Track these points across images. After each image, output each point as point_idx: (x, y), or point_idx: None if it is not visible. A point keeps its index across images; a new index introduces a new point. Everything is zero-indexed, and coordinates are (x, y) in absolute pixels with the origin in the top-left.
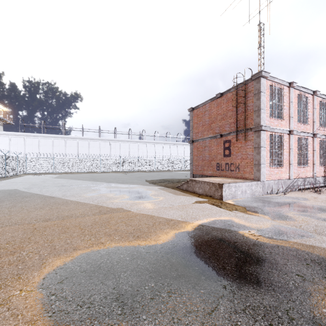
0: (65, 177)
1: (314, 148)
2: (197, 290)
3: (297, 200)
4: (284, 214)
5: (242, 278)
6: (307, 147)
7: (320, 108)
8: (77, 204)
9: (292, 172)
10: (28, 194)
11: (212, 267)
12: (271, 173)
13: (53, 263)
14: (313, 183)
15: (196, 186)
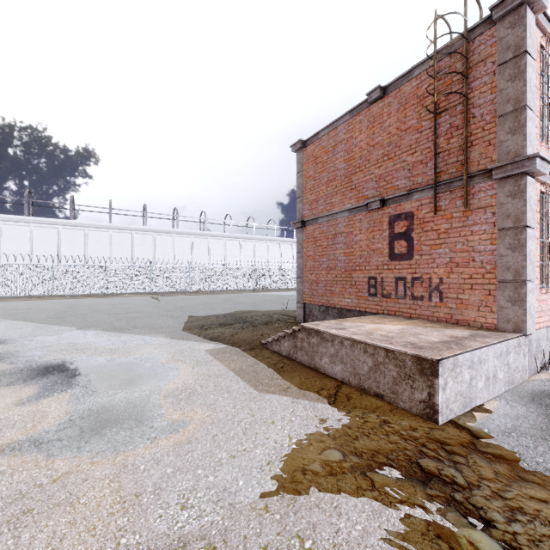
0: None
1: None
2: None
3: None
4: None
5: None
6: None
7: None
8: None
9: None
10: None
11: None
12: (541, 307)
13: None
14: None
15: (322, 350)
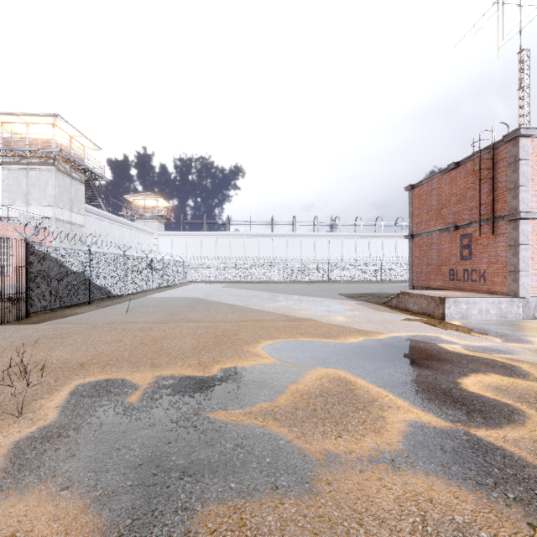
0: (235, 286)
1: None
2: (371, 363)
3: None
4: (527, 339)
5: (414, 364)
6: None
7: None
8: (263, 312)
9: None
10: (212, 302)
11: (391, 357)
12: None
13: (265, 342)
14: None
15: (409, 301)
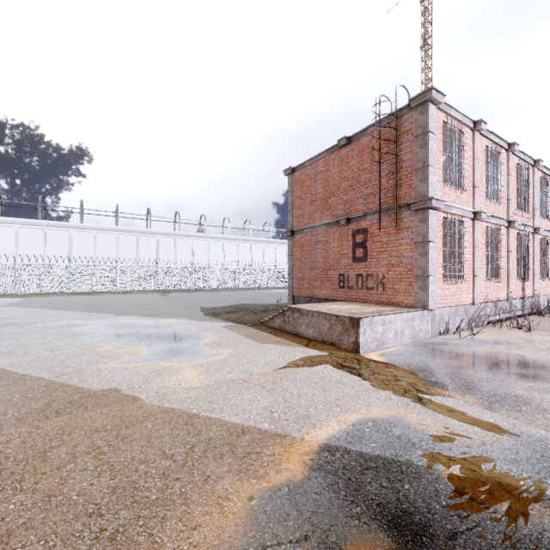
0: (34, 303)
1: (509, 248)
2: None
3: (503, 349)
4: (506, 391)
5: None
6: (499, 246)
7: (517, 176)
8: None
9: (478, 291)
10: None
11: None
12: (445, 293)
13: None
14: (507, 310)
15: (301, 321)
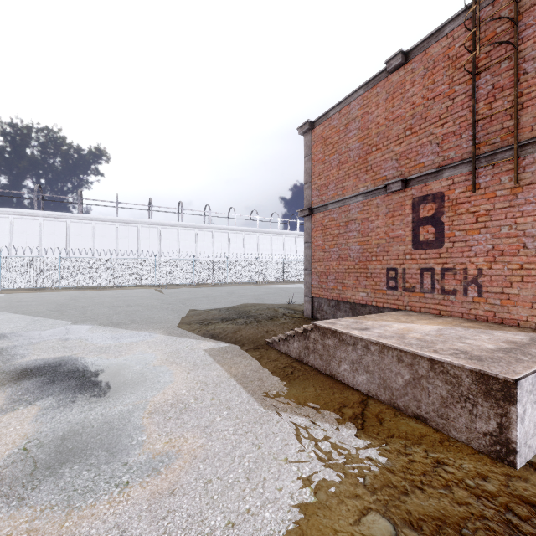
0: (2, 301)
1: None
2: None
3: None
4: None
5: None
6: None
7: None
8: None
9: None
10: None
11: None
12: None
13: None
14: None
15: (341, 354)
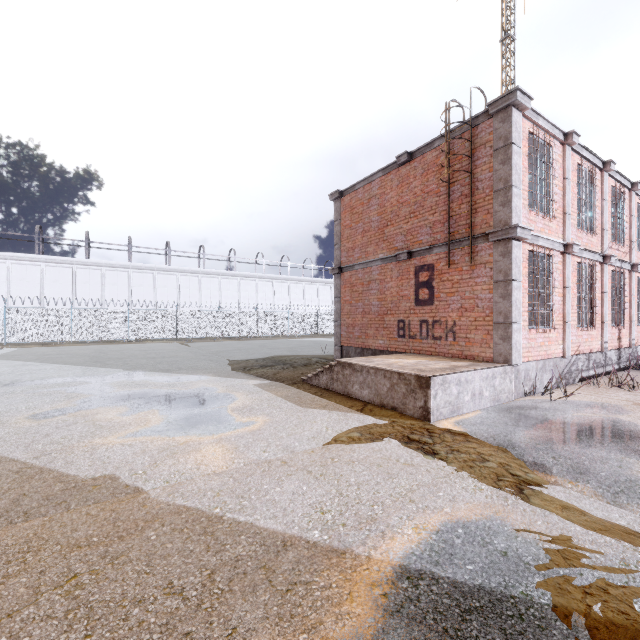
0: (26, 354)
1: (603, 288)
2: None
3: (608, 415)
4: (631, 476)
5: None
6: (592, 286)
7: (612, 201)
8: None
9: (569, 341)
10: None
11: None
12: (531, 344)
13: None
14: (601, 363)
15: (353, 379)
